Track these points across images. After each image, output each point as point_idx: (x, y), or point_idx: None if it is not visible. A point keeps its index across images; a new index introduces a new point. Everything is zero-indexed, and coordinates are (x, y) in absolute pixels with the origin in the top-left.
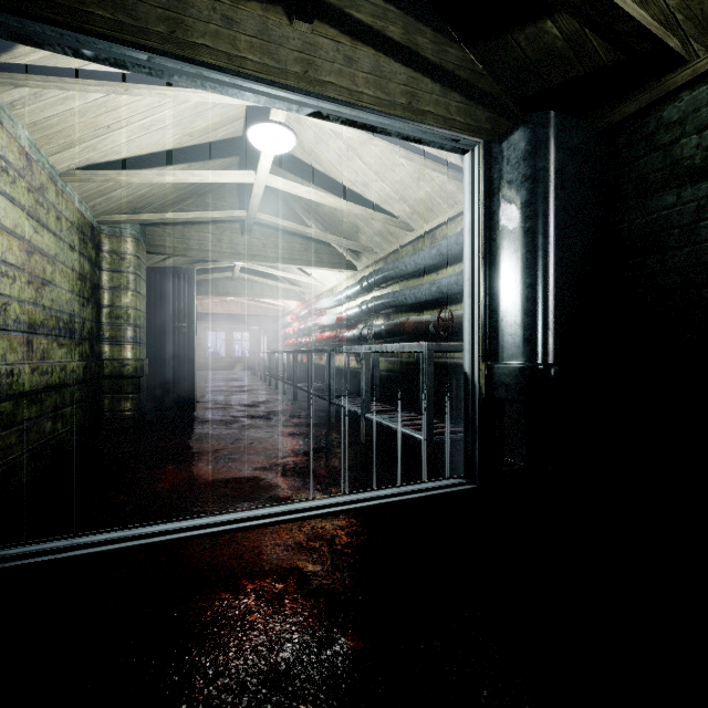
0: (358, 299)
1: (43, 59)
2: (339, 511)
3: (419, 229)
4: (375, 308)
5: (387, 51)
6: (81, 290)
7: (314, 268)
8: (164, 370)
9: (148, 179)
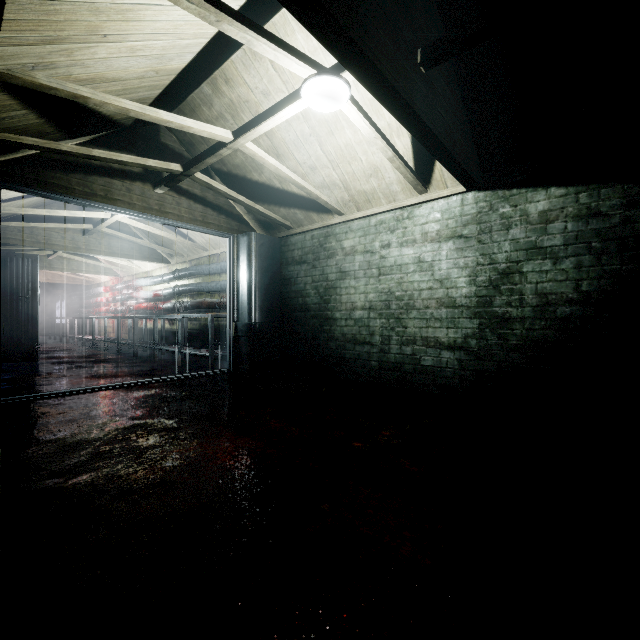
0: (171, 282)
1: None
2: (174, 379)
3: (211, 251)
4: (184, 291)
5: (194, 199)
6: None
7: (139, 260)
8: (8, 331)
9: (39, 213)
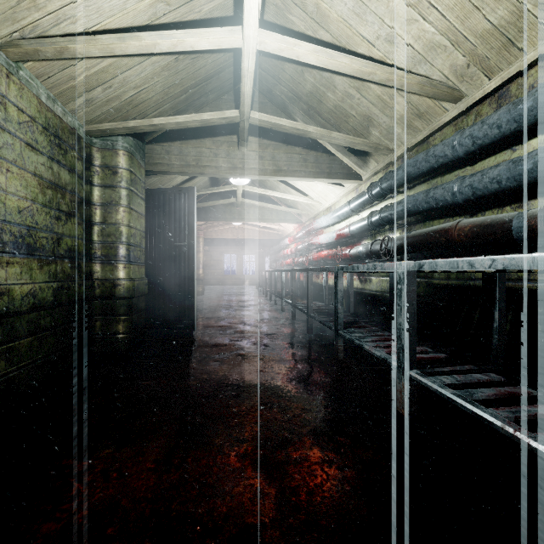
0: (363, 212)
1: None
2: None
3: (474, 92)
4: (392, 216)
5: None
6: (54, 201)
7: (314, 180)
8: (166, 288)
9: (108, 48)
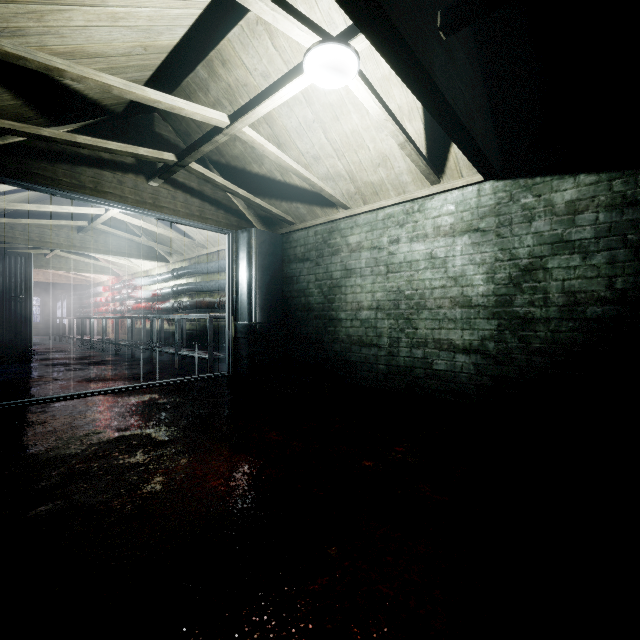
0: (170, 282)
1: None
2: (169, 384)
3: (211, 249)
4: (183, 290)
5: (191, 193)
6: None
7: (136, 259)
8: (0, 332)
9: (28, 208)
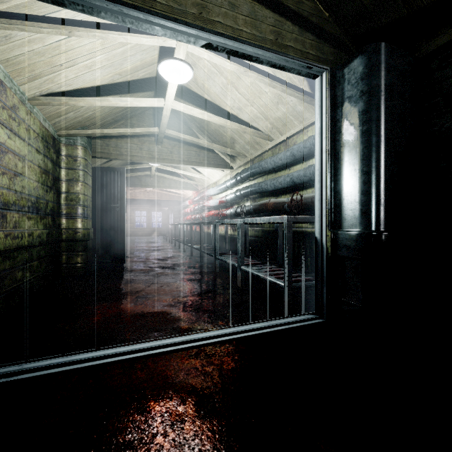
0: (234, 188)
1: (9, 9)
2: (225, 340)
3: (277, 139)
4: (246, 194)
5: (260, 0)
6: (45, 181)
7: (204, 167)
8: (104, 235)
9: (90, 103)
